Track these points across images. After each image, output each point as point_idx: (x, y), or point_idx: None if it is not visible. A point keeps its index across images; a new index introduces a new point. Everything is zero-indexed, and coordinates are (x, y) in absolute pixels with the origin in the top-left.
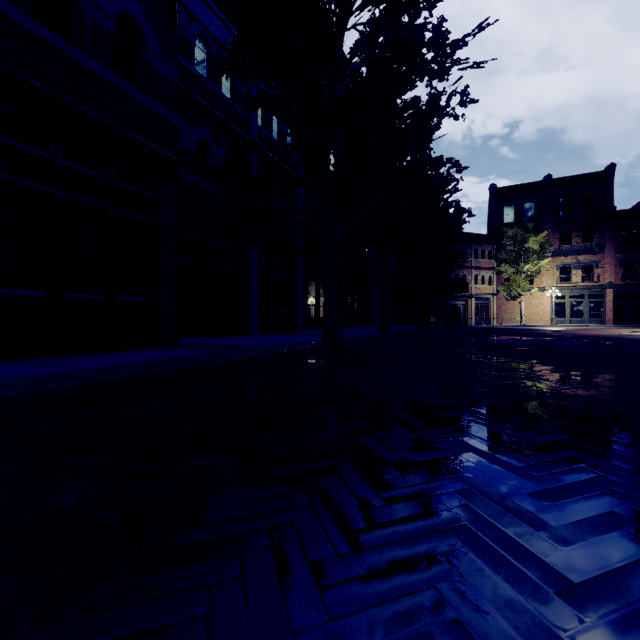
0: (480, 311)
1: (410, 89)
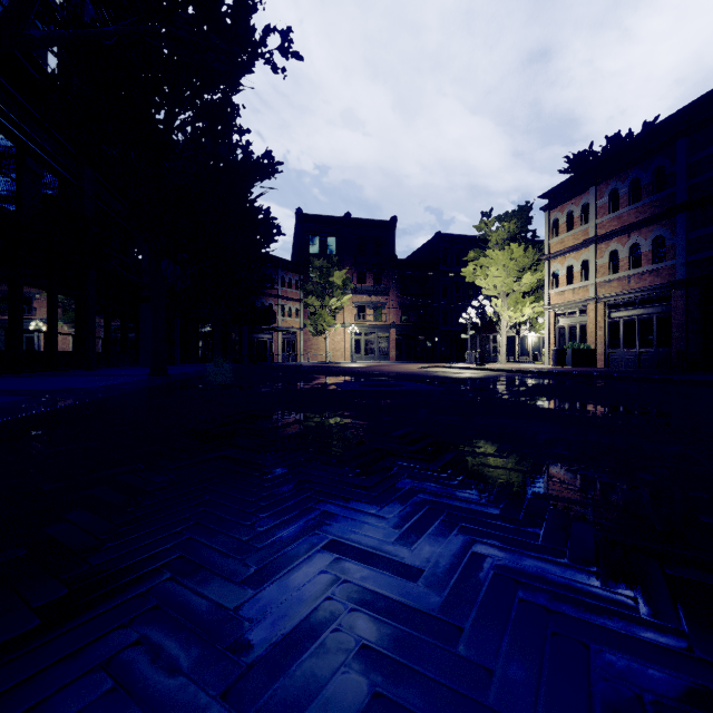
0: (287, 346)
1: None
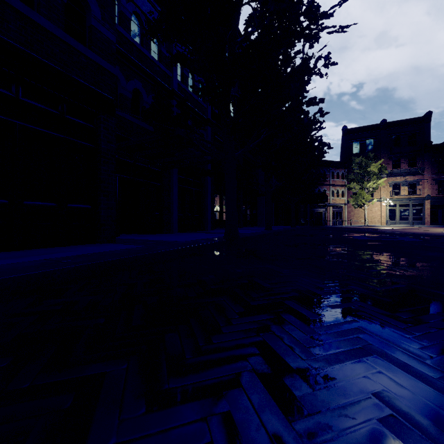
0: (336, 215)
1: (291, 48)
